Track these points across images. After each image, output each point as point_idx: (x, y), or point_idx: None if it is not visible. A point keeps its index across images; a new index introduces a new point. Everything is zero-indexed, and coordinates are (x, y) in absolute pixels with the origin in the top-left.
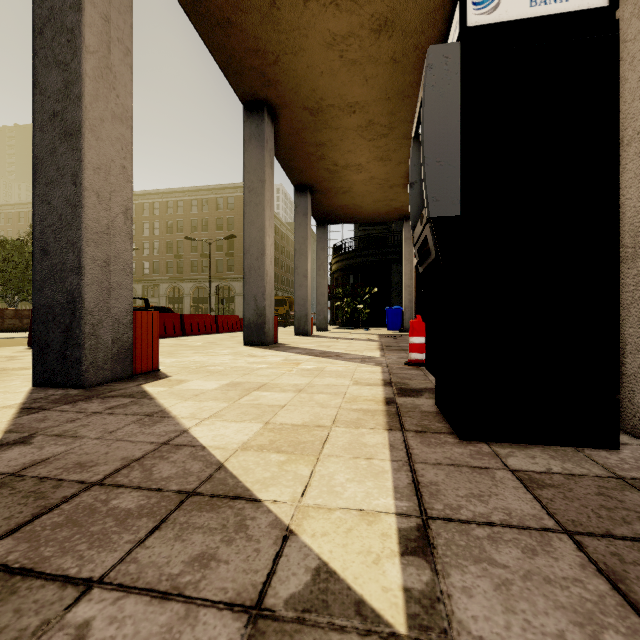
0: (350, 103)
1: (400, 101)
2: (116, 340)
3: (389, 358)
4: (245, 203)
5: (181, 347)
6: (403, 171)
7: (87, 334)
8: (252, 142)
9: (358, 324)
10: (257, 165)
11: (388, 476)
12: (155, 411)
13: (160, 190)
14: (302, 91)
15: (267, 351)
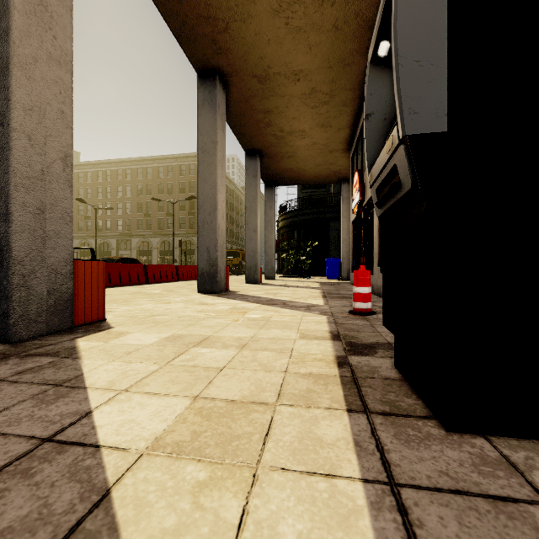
0: (295, 71)
1: (341, 69)
2: (53, 291)
3: (333, 306)
4: (199, 163)
5: (139, 295)
6: (342, 137)
7: (15, 285)
8: (205, 107)
9: (301, 273)
10: (210, 128)
11: (365, 525)
12: (69, 377)
13: (132, 158)
14: (251, 59)
15: (218, 299)
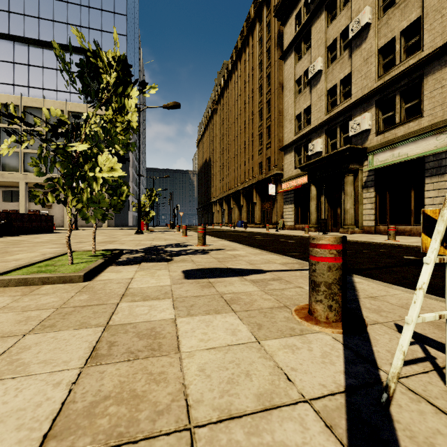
0: None
1: None
2: None
3: None
4: None
5: None
6: None
7: None
8: None
9: None
10: None
11: None
12: None
13: None
14: None
15: None
